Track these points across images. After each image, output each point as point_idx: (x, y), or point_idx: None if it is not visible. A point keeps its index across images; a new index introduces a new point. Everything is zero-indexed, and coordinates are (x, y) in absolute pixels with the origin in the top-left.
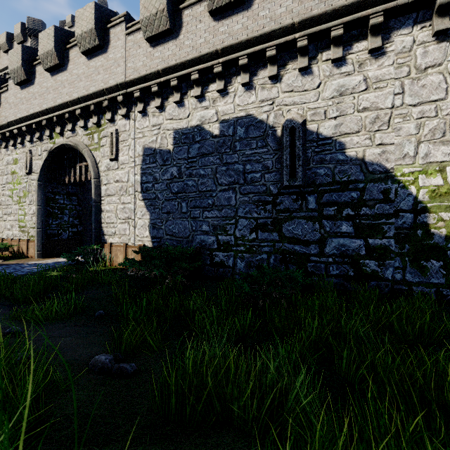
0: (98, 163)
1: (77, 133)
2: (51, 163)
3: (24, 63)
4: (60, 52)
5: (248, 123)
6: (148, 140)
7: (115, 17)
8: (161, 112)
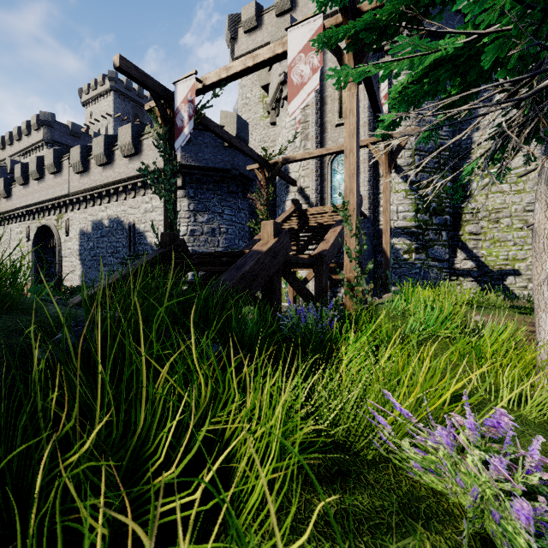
0: (61, 237)
1: (52, 218)
2: (40, 235)
3: (23, 174)
4: (40, 171)
5: (118, 222)
6: (82, 226)
7: (65, 155)
8: (87, 211)
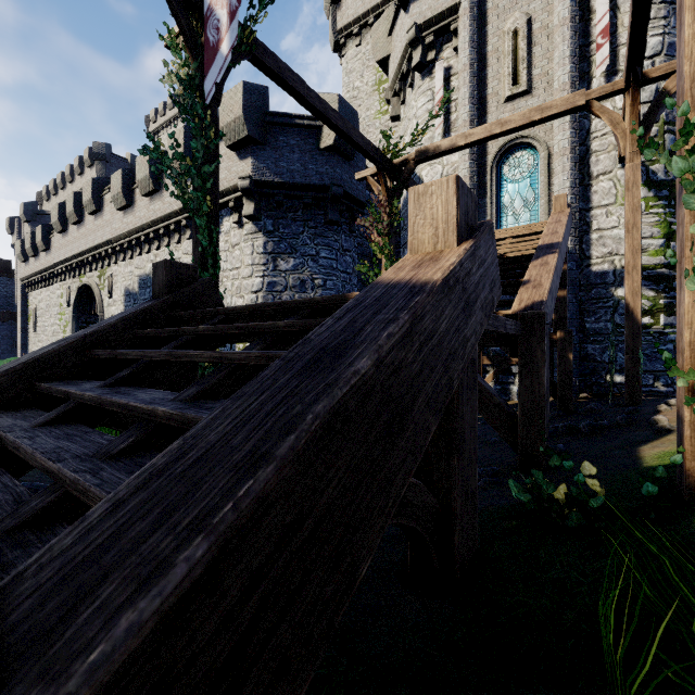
0: (103, 300)
1: (94, 275)
2: (82, 298)
3: (60, 218)
4: (79, 211)
5: None
6: (127, 284)
7: (107, 187)
8: (133, 262)
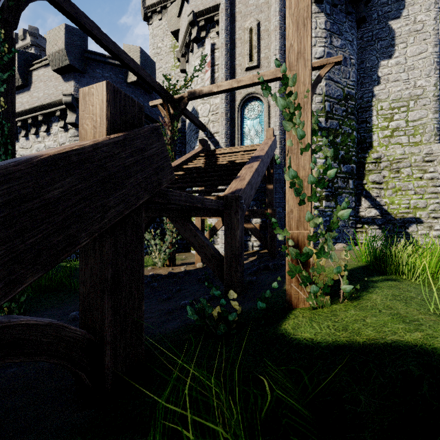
0: None
1: None
2: None
3: None
4: None
5: None
6: None
7: None
8: None
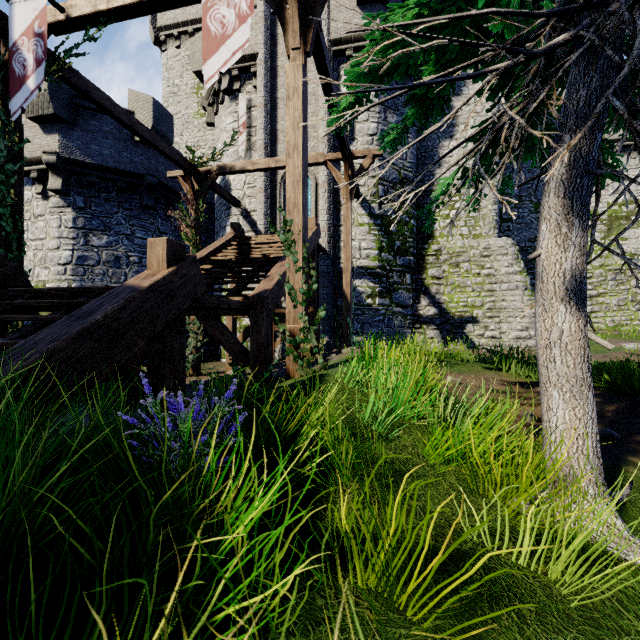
0: None
1: None
2: None
3: None
4: None
5: None
6: None
7: None
8: None
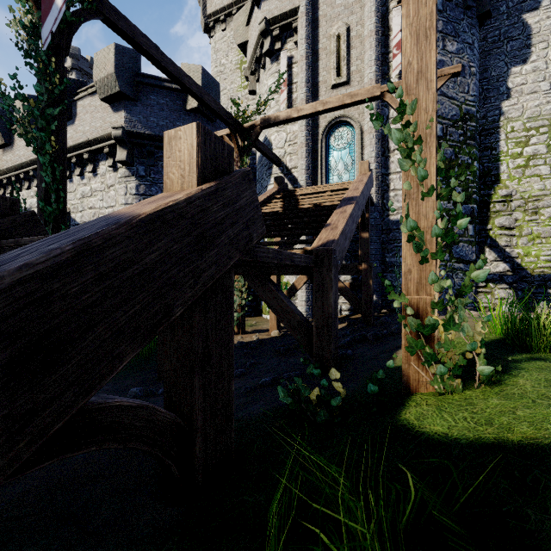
0: None
1: None
2: None
3: None
4: None
5: None
6: None
7: None
8: None
